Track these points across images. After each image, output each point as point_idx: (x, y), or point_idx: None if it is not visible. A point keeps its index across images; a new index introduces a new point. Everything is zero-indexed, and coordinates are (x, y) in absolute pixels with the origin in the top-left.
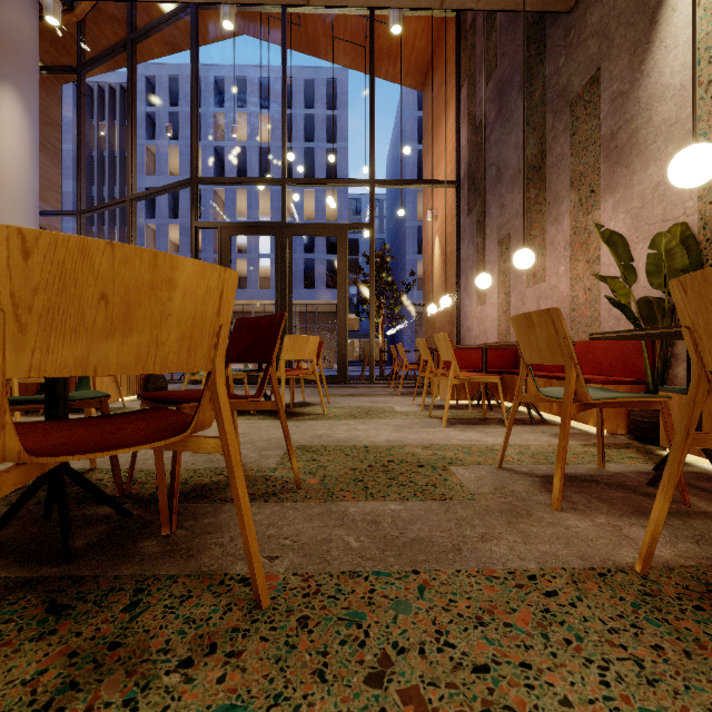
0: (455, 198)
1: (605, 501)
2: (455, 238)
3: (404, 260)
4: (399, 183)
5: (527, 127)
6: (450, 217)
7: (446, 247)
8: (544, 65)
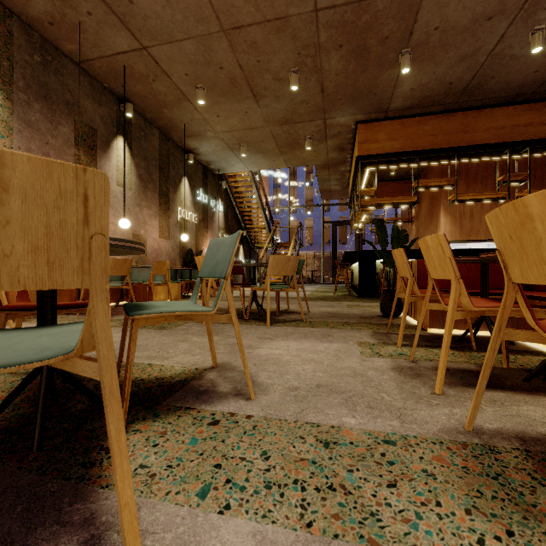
0: None
1: (120, 312)
2: None
3: None
4: None
5: None
6: None
7: None
8: None
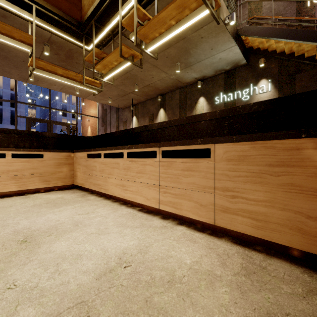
0: (97, 121)
1: None
2: (97, 130)
3: (55, 117)
4: (84, 115)
5: (116, 119)
6: (95, 124)
7: (93, 131)
8: (119, 112)
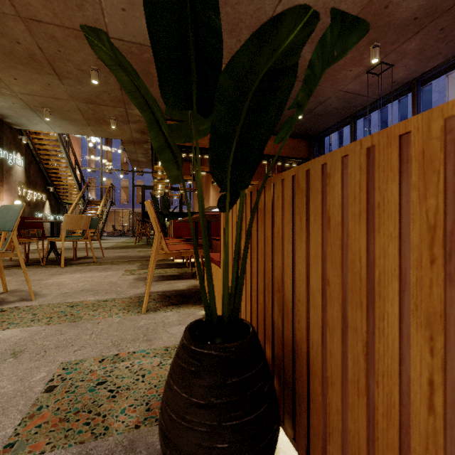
0: None
1: None
2: None
3: None
4: None
5: None
6: None
7: None
8: None
